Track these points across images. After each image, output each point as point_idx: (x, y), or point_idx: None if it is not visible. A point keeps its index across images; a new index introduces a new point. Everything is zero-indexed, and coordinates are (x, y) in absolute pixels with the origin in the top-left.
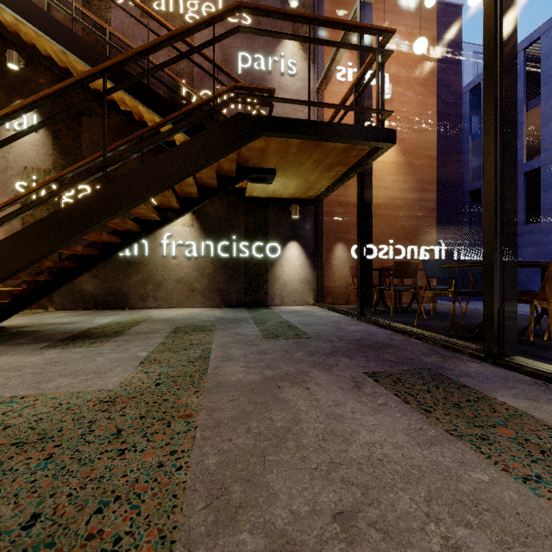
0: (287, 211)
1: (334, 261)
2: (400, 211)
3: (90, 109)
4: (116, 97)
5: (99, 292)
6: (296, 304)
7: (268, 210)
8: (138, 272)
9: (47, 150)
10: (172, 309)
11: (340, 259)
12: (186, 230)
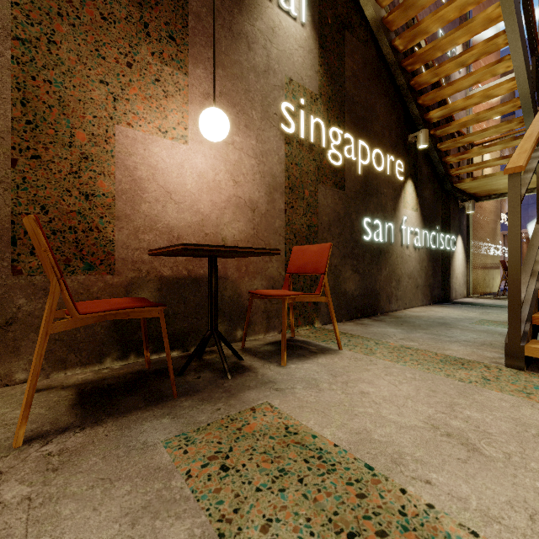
0: (457, 205)
1: (473, 256)
2: (491, 216)
3: (352, 24)
4: (422, 26)
5: (359, 293)
6: (460, 297)
7: (450, 202)
8: (386, 264)
9: (312, 61)
10: (415, 310)
11: (475, 254)
12: (414, 215)
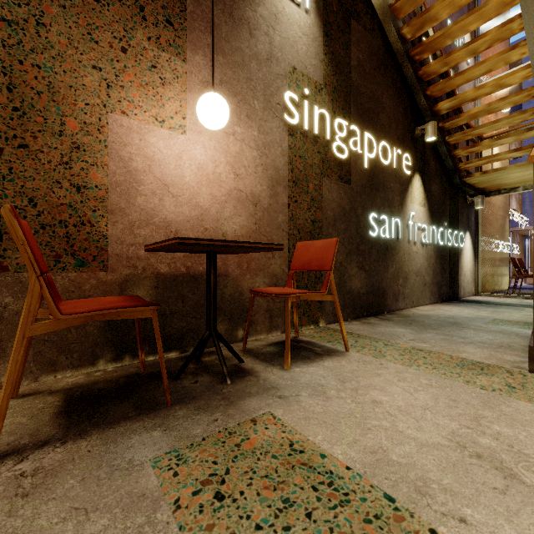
0: (465, 201)
1: (481, 253)
2: (500, 211)
3: (358, 12)
4: (431, 12)
5: (365, 291)
6: (469, 295)
7: (458, 197)
8: (392, 261)
9: (317, 50)
10: (423, 308)
11: (483, 251)
12: (421, 210)
